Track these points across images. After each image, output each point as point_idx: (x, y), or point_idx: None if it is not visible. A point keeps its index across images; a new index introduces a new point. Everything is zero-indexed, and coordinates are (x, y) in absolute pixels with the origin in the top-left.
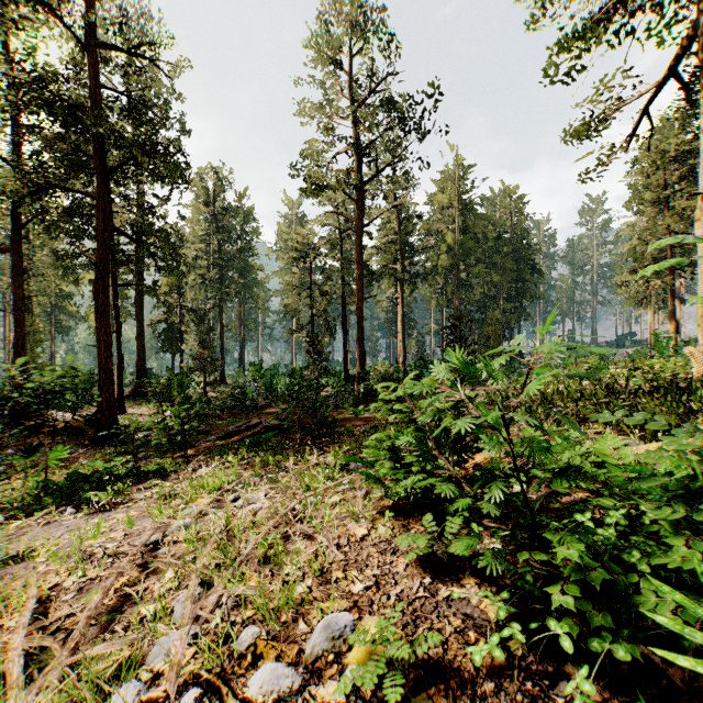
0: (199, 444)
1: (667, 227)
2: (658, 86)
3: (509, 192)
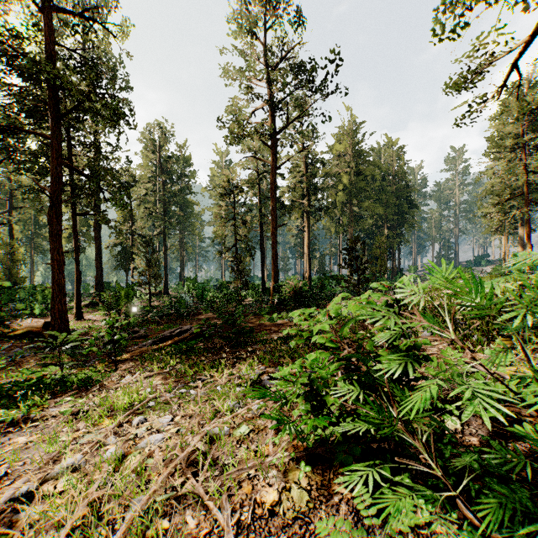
0: (136, 348)
1: (523, 168)
2: (528, 42)
3: (391, 144)
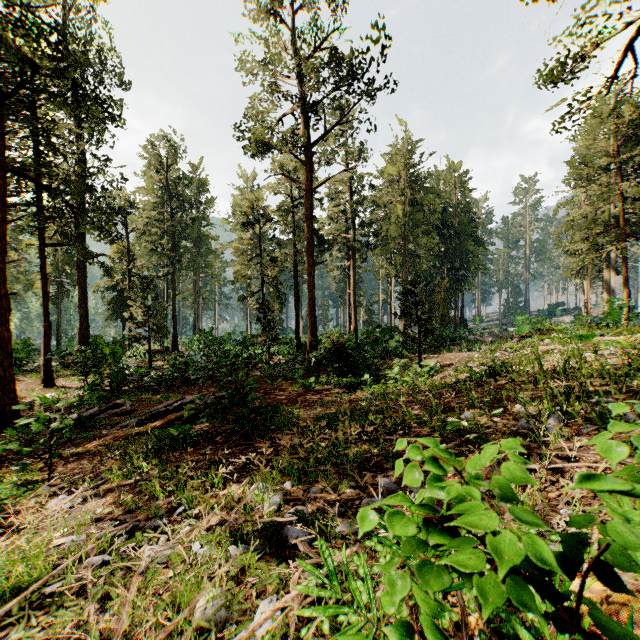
0: (111, 431)
1: (619, 194)
2: None
3: (453, 168)
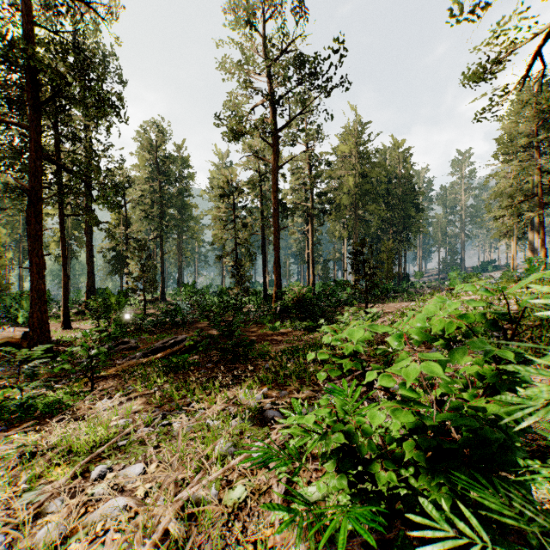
0: (123, 361)
1: (537, 169)
2: None
3: (397, 145)
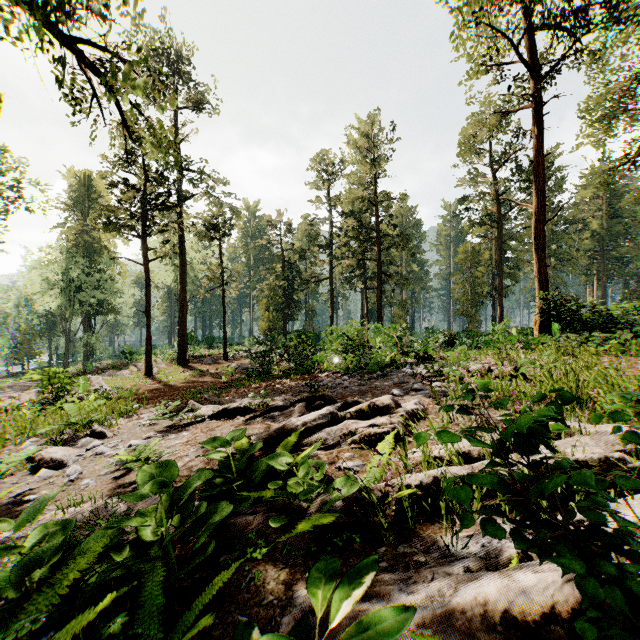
0: None
1: None
2: None
3: None
